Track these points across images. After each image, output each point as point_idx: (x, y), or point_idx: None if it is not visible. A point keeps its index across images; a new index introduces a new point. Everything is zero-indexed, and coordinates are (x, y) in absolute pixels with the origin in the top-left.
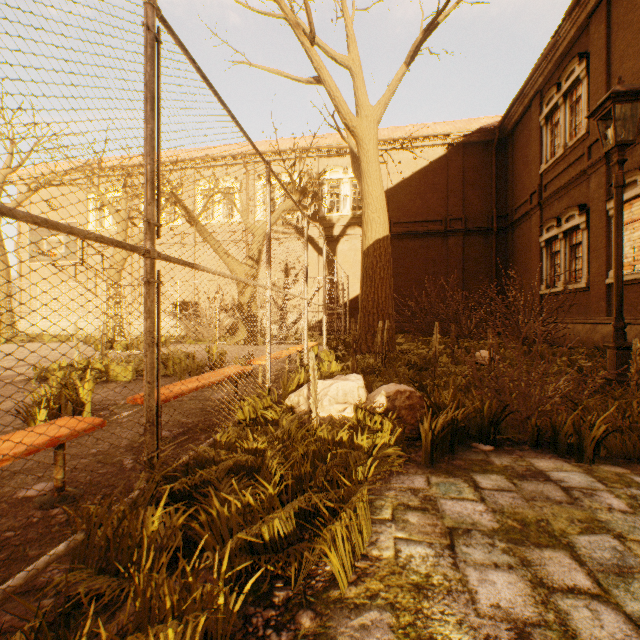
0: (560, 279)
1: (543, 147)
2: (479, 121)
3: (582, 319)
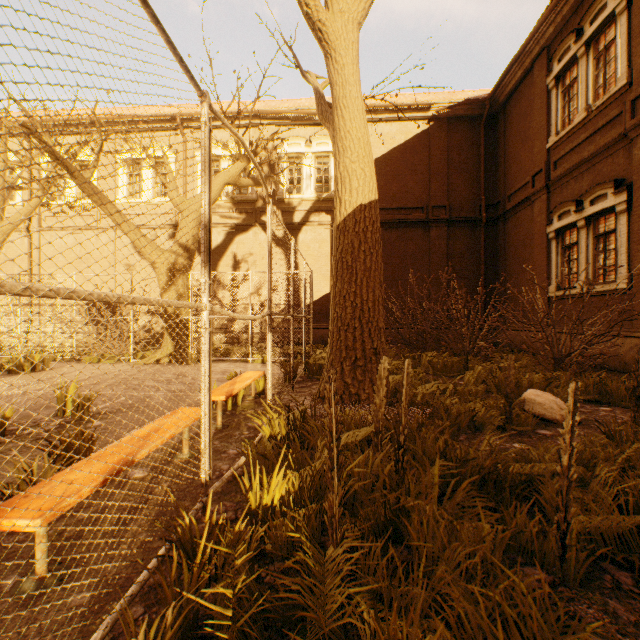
0: (580, 278)
1: (552, 115)
2: (465, 93)
3: (621, 331)
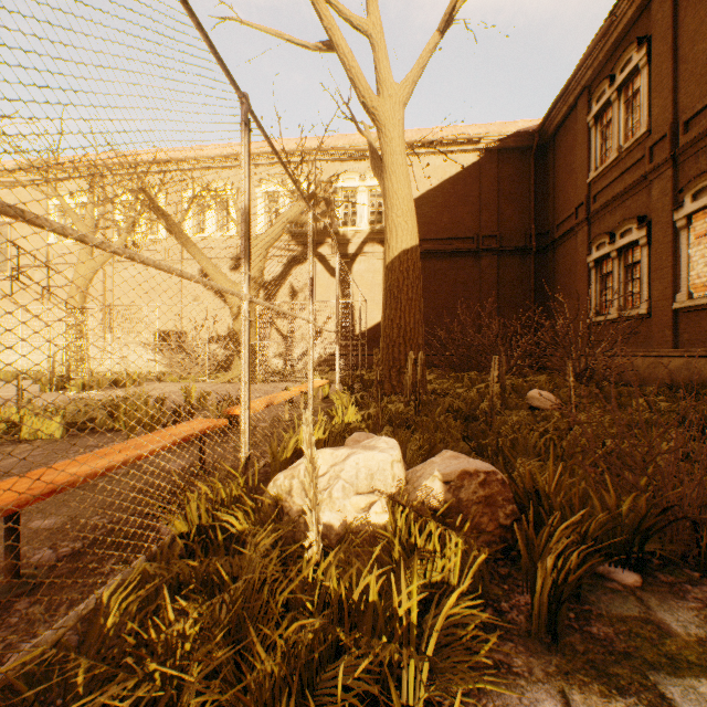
0: (613, 305)
1: (592, 152)
2: (515, 124)
3: (642, 351)
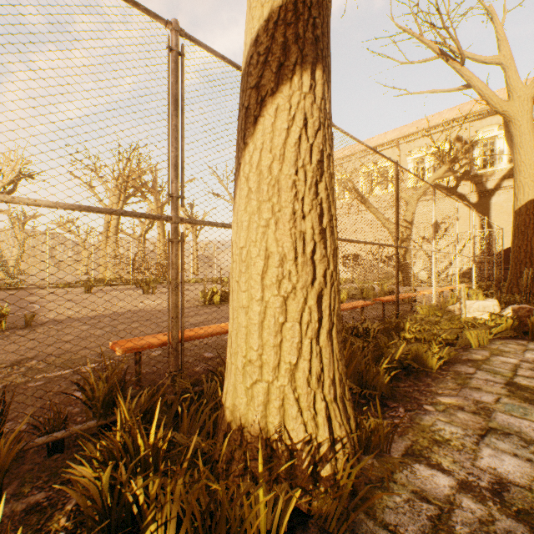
0: None
1: None
2: None
3: None
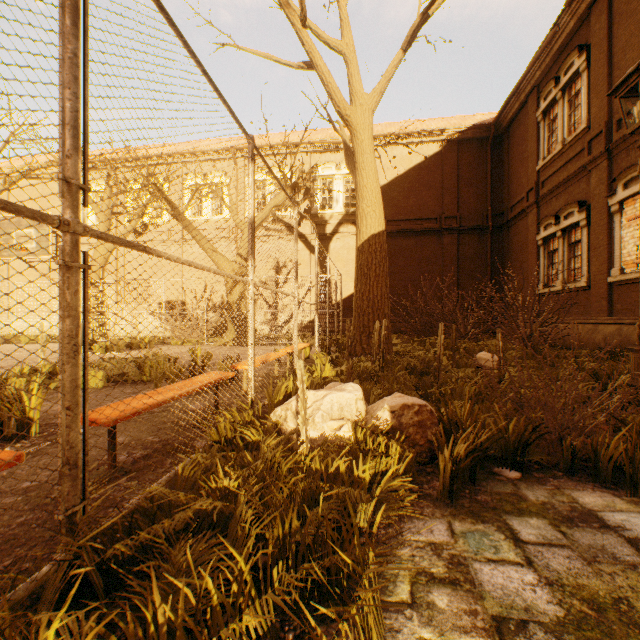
0: (558, 278)
1: (540, 143)
2: (474, 118)
3: (582, 319)
